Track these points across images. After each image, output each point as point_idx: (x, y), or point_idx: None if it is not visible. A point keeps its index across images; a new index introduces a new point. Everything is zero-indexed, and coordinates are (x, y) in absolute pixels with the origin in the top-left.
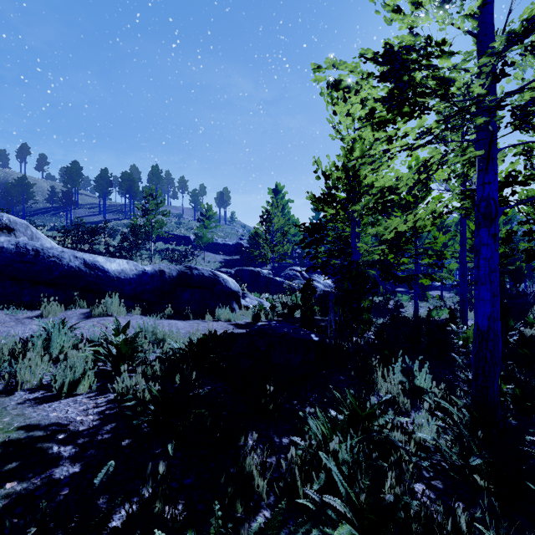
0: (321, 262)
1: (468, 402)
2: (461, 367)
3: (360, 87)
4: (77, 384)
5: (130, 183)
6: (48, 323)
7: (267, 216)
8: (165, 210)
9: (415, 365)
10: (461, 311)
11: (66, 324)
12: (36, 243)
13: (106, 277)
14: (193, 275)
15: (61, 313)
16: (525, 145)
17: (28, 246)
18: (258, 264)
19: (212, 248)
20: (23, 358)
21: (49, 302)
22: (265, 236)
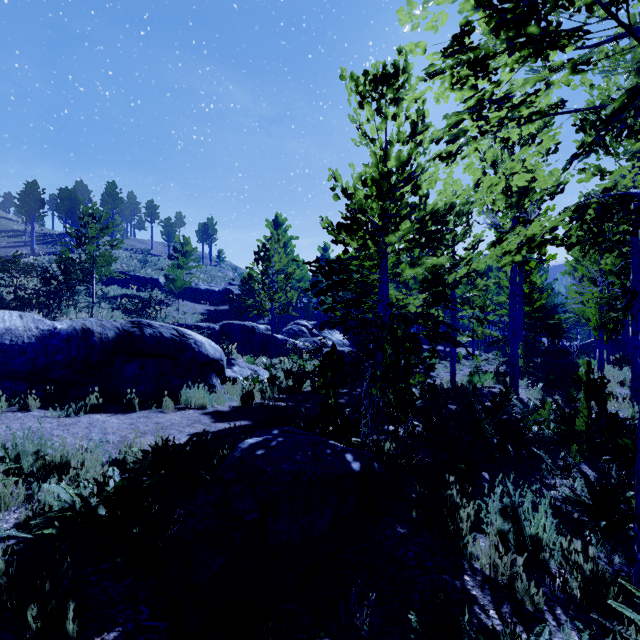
0: (340, 315)
1: (604, 555)
2: (550, 470)
3: (397, 70)
4: None
5: (72, 203)
6: None
7: (264, 252)
8: (115, 239)
9: (526, 501)
10: (511, 377)
11: None
12: None
13: None
14: (144, 336)
15: None
16: (596, 169)
17: None
18: (253, 317)
19: (191, 295)
20: None
21: None
22: (262, 280)
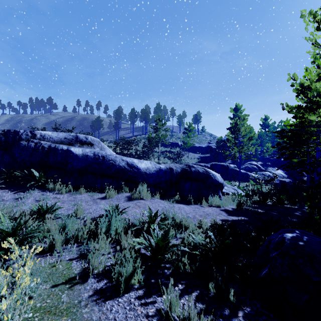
0: (296, 161)
1: None
2: None
3: None
4: (129, 279)
5: (145, 114)
6: (109, 208)
7: (235, 126)
8: (166, 127)
9: None
10: None
11: (119, 208)
12: (103, 152)
13: (139, 173)
14: (191, 171)
15: (115, 196)
16: None
17: (99, 154)
18: (223, 159)
19: (192, 150)
20: (95, 235)
21: (109, 188)
22: (234, 141)
